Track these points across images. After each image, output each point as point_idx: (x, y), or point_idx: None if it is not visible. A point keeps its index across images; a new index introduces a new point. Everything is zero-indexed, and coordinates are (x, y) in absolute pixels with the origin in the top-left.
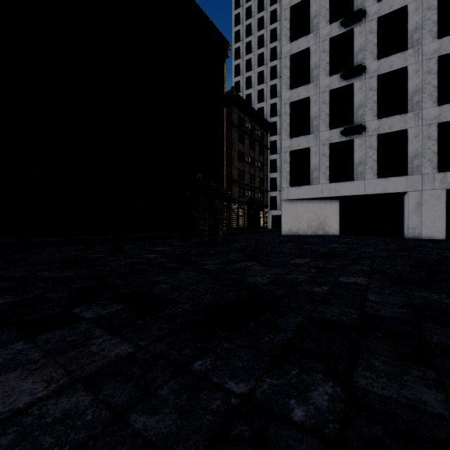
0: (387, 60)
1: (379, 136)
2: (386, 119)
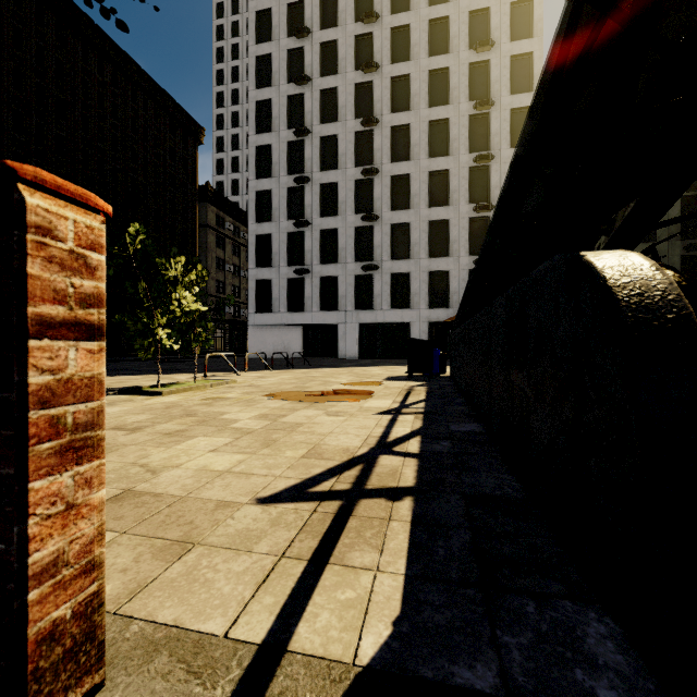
0: (326, 219)
1: (322, 277)
2: (325, 266)
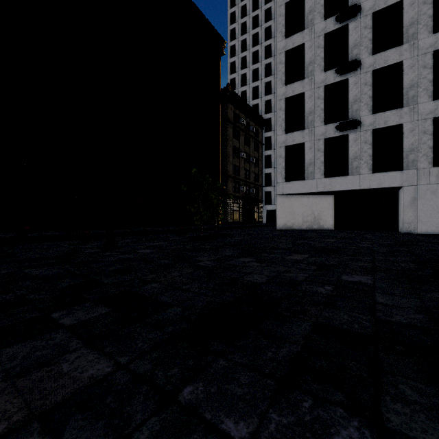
0: (382, 55)
1: (374, 130)
2: (381, 114)
